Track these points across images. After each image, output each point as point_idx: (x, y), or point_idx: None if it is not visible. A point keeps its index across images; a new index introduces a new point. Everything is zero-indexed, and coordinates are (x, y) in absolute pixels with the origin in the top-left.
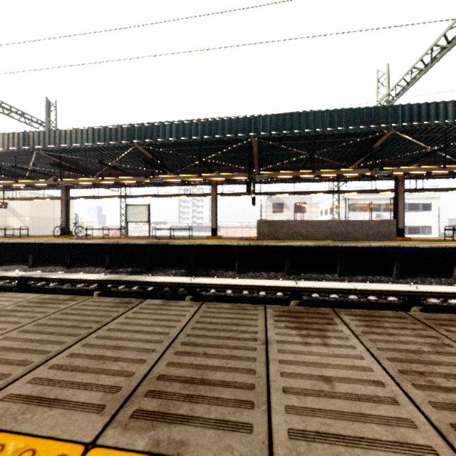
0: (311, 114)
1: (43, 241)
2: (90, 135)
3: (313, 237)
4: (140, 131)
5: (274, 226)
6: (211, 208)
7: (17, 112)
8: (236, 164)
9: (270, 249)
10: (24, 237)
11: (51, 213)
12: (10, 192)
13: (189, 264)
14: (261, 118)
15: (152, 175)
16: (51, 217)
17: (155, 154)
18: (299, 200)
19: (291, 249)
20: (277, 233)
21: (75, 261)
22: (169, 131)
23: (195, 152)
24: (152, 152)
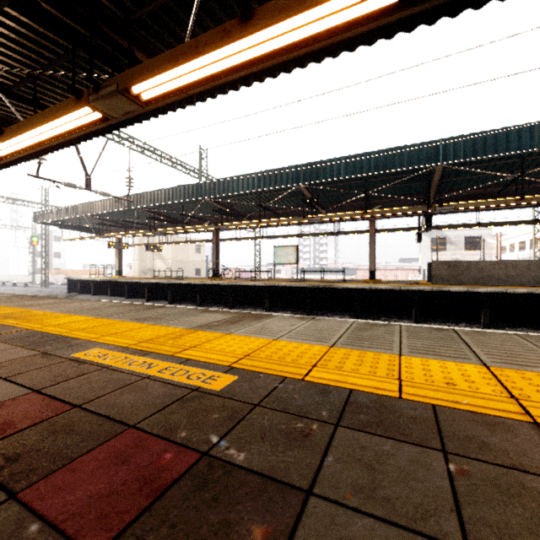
0: (526, 127)
1: (209, 283)
2: (255, 180)
3: (517, 282)
4: (306, 171)
5: (457, 268)
6: (370, 247)
7: (180, 164)
8: (401, 196)
9: (459, 295)
10: (182, 279)
11: (188, 255)
12: (156, 236)
13: (355, 310)
14: (451, 141)
15: (300, 214)
16: (188, 260)
17: (312, 192)
18: (471, 233)
19: (489, 296)
20: (461, 276)
21: (235, 302)
22: (337, 168)
23: (356, 186)
24: (311, 191)
